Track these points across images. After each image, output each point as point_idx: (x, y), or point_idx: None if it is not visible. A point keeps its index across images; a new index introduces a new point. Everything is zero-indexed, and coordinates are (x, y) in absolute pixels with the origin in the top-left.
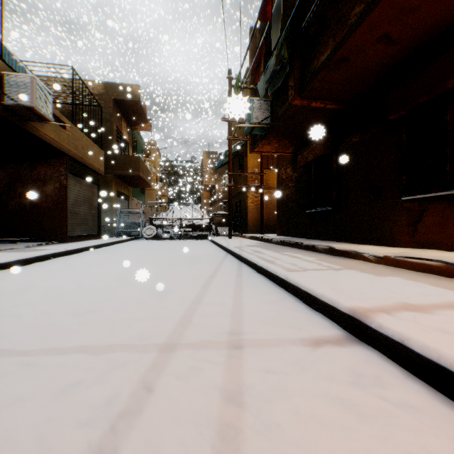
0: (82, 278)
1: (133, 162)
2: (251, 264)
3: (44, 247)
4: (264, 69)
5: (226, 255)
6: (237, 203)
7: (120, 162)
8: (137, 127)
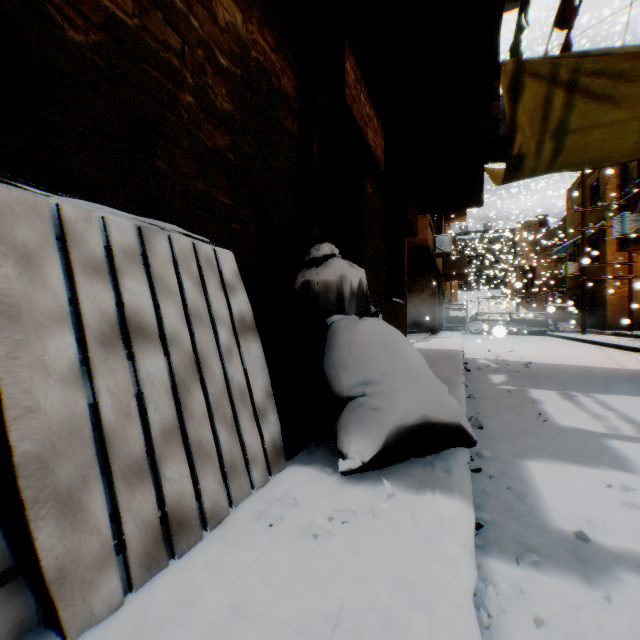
0: (521, 349)
1: (460, 261)
2: (629, 348)
3: (440, 336)
4: (635, 179)
5: (596, 346)
6: (585, 294)
7: (448, 262)
8: (452, 220)
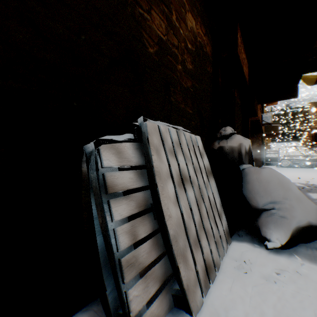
0: None
1: (274, 127)
2: None
3: None
4: None
5: None
6: None
7: (266, 128)
8: (268, 104)
